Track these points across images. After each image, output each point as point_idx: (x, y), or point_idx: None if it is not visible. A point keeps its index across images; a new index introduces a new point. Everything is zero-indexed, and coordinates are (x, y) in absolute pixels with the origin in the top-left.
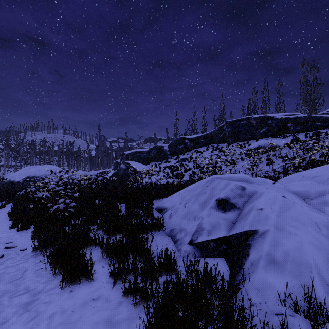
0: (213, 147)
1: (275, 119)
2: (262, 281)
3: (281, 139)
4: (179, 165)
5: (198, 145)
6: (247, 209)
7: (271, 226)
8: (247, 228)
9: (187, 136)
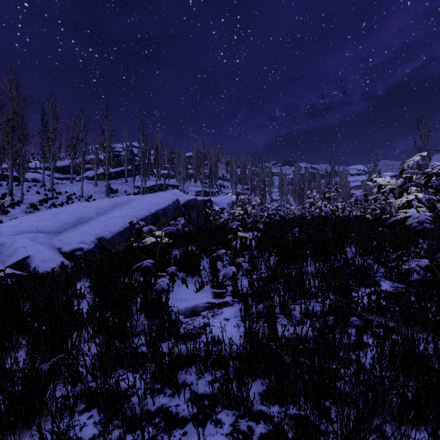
0: None
1: None
2: (45, 268)
3: None
4: None
5: None
6: (10, 251)
7: (36, 252)
8: (23, 257)
9: None
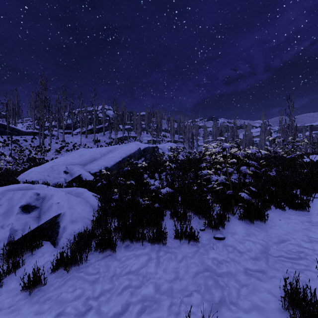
0: None
1: None
2: (89, 179)
3: None
4: None
5: None
6: (73, 172)
7: (83, 172)
8: (79, 174)
9: None
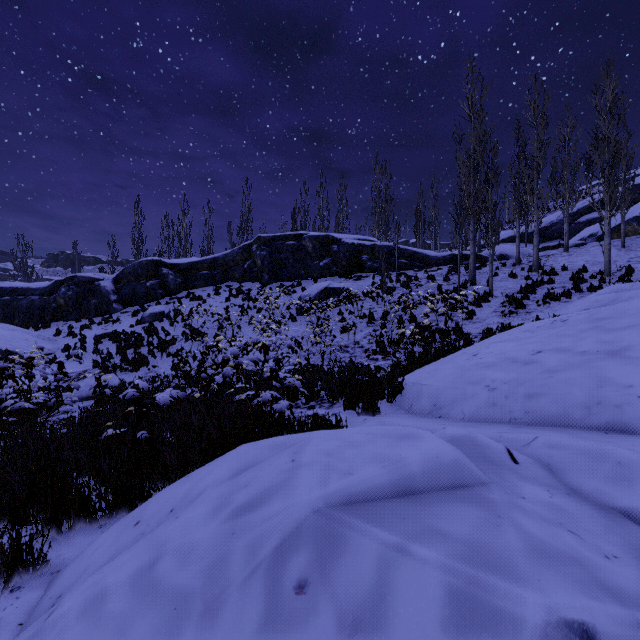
0: (231, 288)
1: (344, 244)
2: None
3: (354, 281)
4: (144, 330)
5: (196, 281)
6: None
7: None
8: None
9: (168, 260)
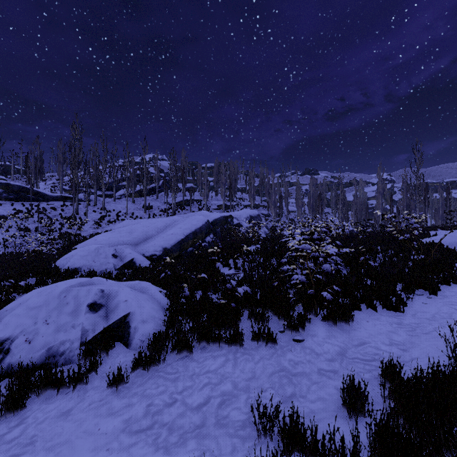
0: None
1: None
2: (144, 264)
3: None
4: None
5: None
6: (123, 255)
7: (137, 256)
8: (131, 258)
9: None
